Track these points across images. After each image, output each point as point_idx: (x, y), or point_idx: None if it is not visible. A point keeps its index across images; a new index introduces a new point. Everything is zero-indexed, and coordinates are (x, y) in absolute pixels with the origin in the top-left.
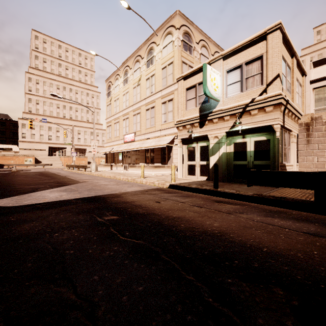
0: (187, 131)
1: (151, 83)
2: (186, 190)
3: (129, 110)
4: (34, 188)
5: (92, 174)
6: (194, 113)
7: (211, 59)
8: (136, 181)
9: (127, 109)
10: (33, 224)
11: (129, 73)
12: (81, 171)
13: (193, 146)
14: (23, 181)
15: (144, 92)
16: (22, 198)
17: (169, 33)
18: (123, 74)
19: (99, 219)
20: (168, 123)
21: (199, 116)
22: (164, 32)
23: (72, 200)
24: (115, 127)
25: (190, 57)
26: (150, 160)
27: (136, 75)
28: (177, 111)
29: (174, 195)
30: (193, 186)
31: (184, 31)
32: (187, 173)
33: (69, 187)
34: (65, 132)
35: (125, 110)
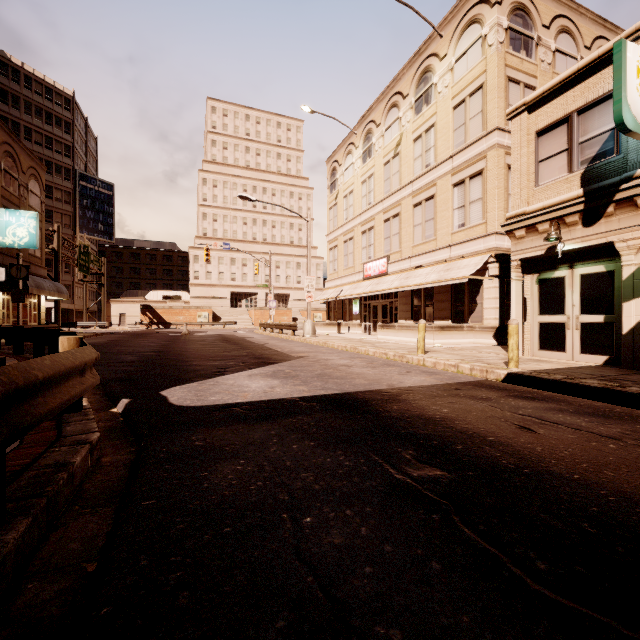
0: (543, 238)
1: (425, 146)
2: (568, 393)
3: (375, 212)
4: (220, 367)
5: (307, 341)
6: (563, 190)
7: (627, 33)
8: (407, 360)
9: (371, 209)
10: (242, 466)
11: (375, 135)
12: (286, 336)
13: (558, 277)
14: (200, 352)
15: (409, 168)
16: (205, 389)
17: (472, 22)
18: (361, 141)
19: (395, 475)
20: (471, 228)
21: (584, 195)
22: (460, 23)
23: (299, 402)
24: (346, 248)
25: (528, 64)
26: (423, 314)
27: (391, 135)
28: (493, 198)
29: (555, 409)
30: (588, 381)
31: (511, 6)
32: (536, 345)
33: (278, 368)
34: (257, 264)
35: (365, 212)
